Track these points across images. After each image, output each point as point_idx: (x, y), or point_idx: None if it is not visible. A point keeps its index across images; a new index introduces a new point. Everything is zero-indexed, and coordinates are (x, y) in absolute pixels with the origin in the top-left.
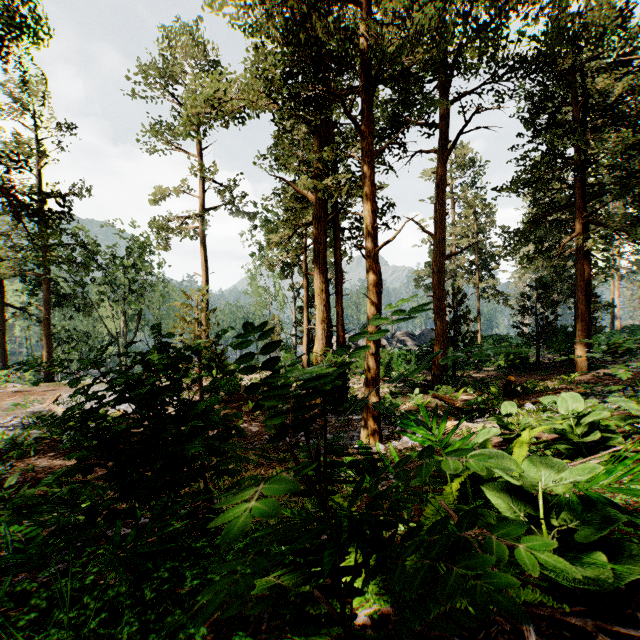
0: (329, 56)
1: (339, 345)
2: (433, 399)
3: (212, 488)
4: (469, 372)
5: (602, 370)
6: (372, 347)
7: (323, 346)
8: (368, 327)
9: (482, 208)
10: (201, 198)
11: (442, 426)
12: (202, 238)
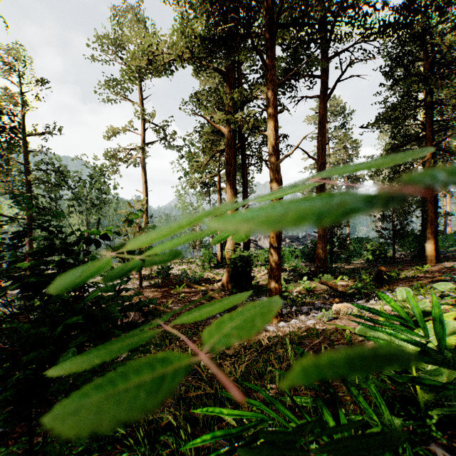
0: (240, 1)
1: (245, 243)
2: (317, 284)
3: None
4: (341, 264)
5: (447, 262)
6: (275, 242)
7: (233, 244)
8: None
9: (350, 143)
10: (142, 135)
11: (441, 329)
12: (143, 165)
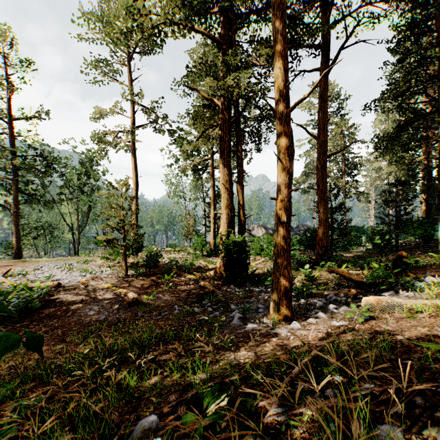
0: None
1: (240, 228)
2: (319, 273)
3: None
4: (340, 253)
5: None
6: (283, 215)
7: (227, 228)
8: (278, 194)
9: (348, 127)
10: (132, 118)
11: None
12: (133, 149)
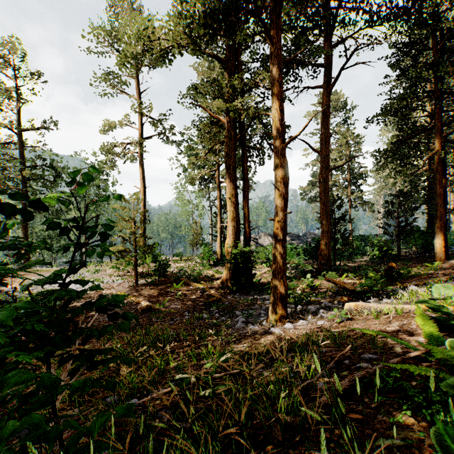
0: None
1: (246, 239)
2: (321, 282)
3: (30, 448)
4: (344, 262)
5: None
6: (279, 234)
7: (233, 240)
8: (276, 216)
9: (353, 138)
10: (140, 130)
11: None
12: (141, 160)
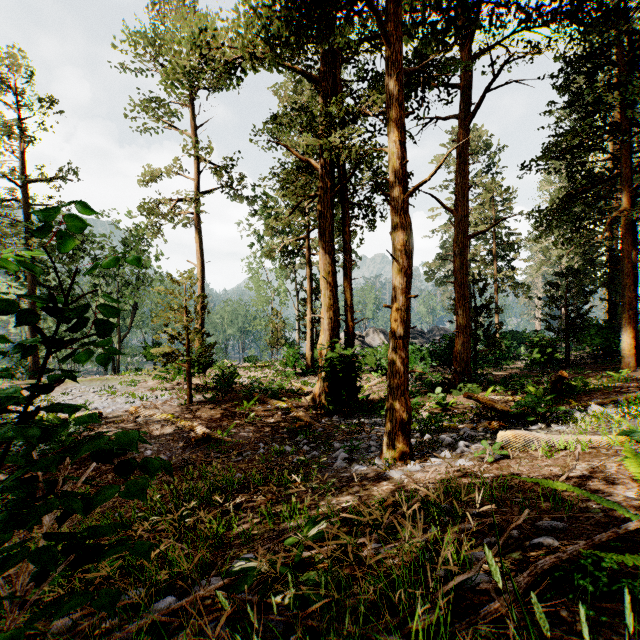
0: None
1: (348, 337)
2: (456, 399)
3: None
4: (489, 370)
5: None
6: (399, 328)
7: (329, 337)
8: (393, 301)
9: (501, 192)
10: (196, 180)
11: None
12: (197, 224)
